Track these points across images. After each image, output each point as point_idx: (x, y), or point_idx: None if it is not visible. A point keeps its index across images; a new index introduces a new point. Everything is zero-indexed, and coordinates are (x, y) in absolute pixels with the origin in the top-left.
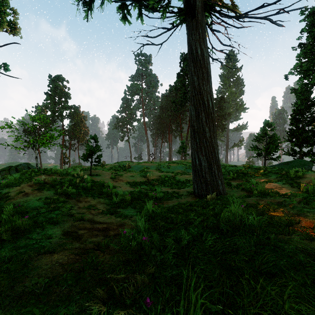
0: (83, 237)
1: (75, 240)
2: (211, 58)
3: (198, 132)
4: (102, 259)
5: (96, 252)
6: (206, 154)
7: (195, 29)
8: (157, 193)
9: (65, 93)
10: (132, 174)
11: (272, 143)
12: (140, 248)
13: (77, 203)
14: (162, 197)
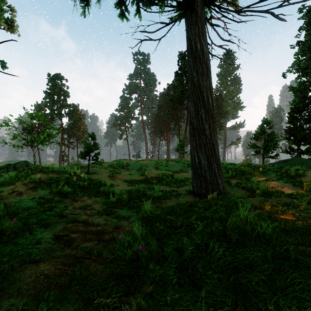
0: (75, 242)
1: (66, 245)
2: (211, 54)
3: (198, 129)
4: (93, 270)
5: (87, 261)
6: (206, 152)
7: (194, 23)
8: (155, 192)
9: (64, 92)
10: (130, 172)
11: (271, 141)
12: (136, 257)
13: (72, 203)
14: (161, 196)
